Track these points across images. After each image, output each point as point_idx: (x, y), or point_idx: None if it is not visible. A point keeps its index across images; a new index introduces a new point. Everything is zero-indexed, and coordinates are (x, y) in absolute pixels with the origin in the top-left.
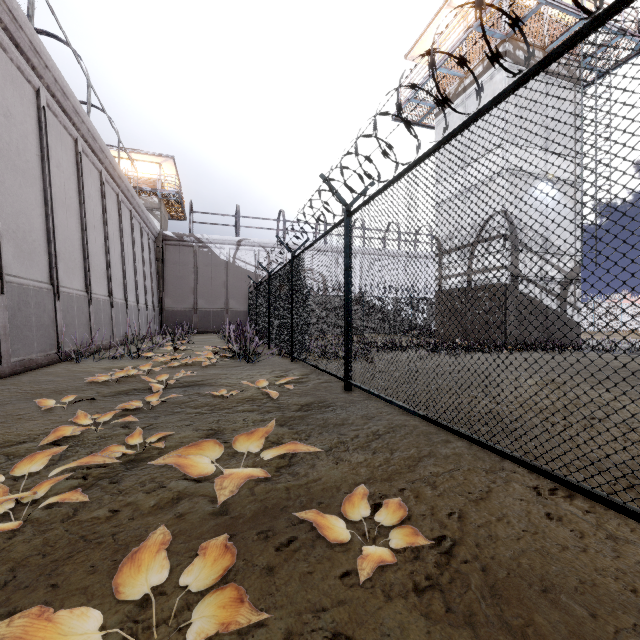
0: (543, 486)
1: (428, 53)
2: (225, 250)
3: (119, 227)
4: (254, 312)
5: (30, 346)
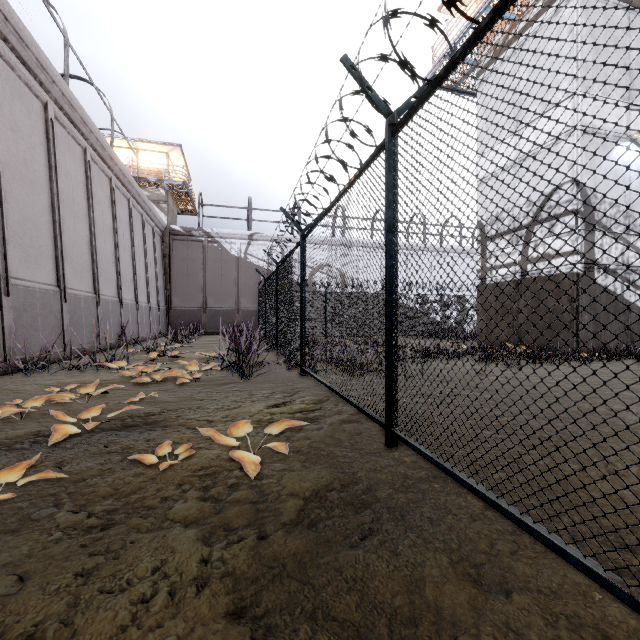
0: None
1: None
2: (236, 245)
3: (112, 215)
4: (263, 311)
5: None
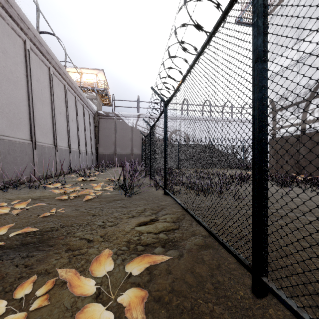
0: None
1: None
2: (131, 120)
3: (65, 104)
4: (144, 154)
5: None
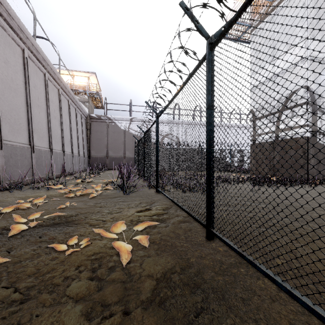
0: None
1: None
2: (123, 124)
3: (59, 108)
4: (137, 158)
5: None
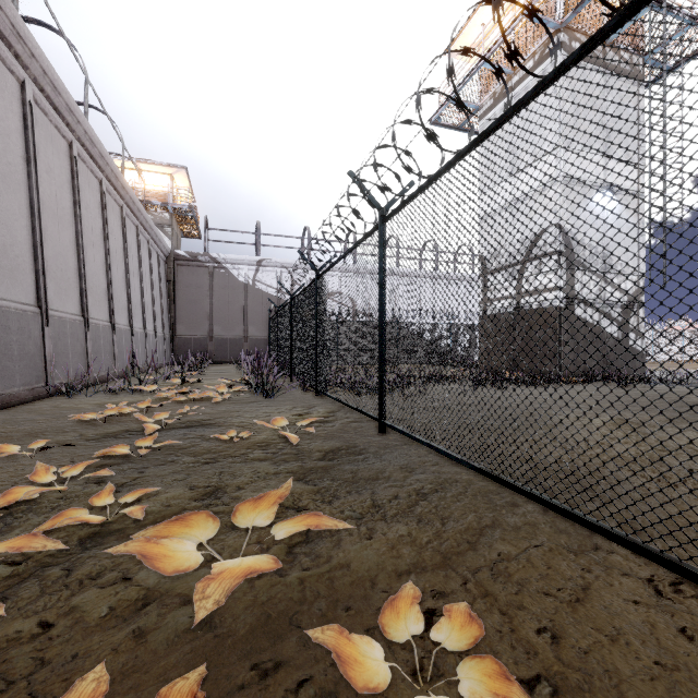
0: (660, 578)
1: (488, 1)
2: (244, 271)
3: (123, 244)
4: (275, 340)
5: (11, 378)
